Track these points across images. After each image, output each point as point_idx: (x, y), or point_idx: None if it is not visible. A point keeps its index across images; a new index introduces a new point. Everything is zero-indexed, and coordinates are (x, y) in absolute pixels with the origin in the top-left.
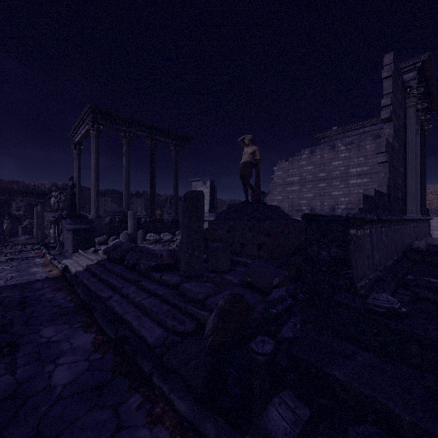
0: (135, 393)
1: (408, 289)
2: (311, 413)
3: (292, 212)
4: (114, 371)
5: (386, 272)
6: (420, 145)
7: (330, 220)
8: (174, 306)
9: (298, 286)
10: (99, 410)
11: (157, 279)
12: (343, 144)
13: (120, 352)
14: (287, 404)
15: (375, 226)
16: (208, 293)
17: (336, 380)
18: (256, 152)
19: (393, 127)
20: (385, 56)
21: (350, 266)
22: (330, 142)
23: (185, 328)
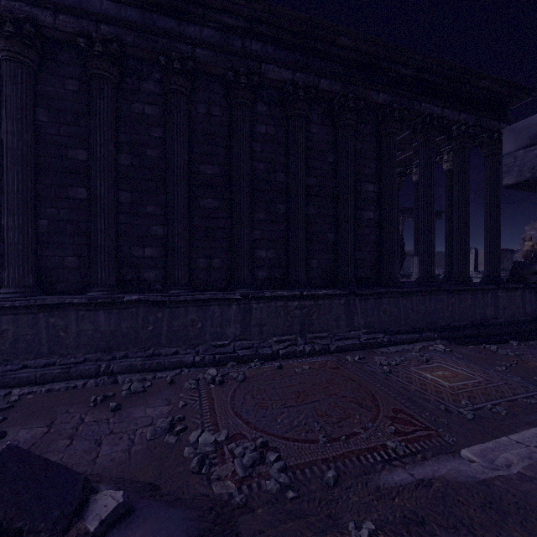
0: None
1: None
2: None
3: None
4: None
5: None
6: None
7: None
8: None
9: None
10: None
11: None
12: None
13: None
14: None
15: None
16: None
17: None
18: (534, 245)
19: None
20: None
21: None
22: None
23: None
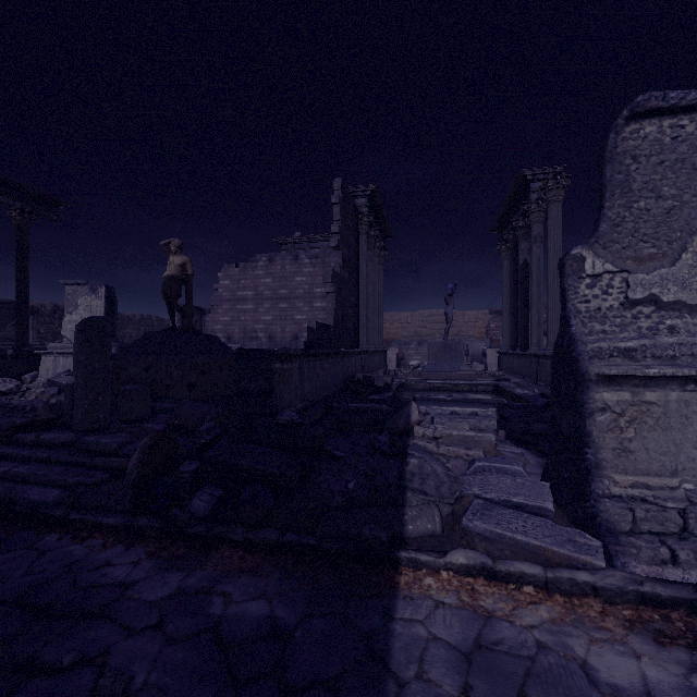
0: (49, 534)
1: (333, 415)
2: (224, 492)
3: (245, 340)
4: (6, 532)
5: (317, 402)
6: (376, 272)
7: (260, 355)
8: (72, 465)
9: (231, 421)
10: (8, 553)
11: (29, 442)
12: (308, 256)
13: (4, 518)
14: (208, 493)
15: (306, 359)
16: (124, 441)
17: (243, 468)
18: (187, 265)
19: (342, 256)
20: (336, 180)
21: (274, 395)
22: (293, 251)
23: (97, 479)
